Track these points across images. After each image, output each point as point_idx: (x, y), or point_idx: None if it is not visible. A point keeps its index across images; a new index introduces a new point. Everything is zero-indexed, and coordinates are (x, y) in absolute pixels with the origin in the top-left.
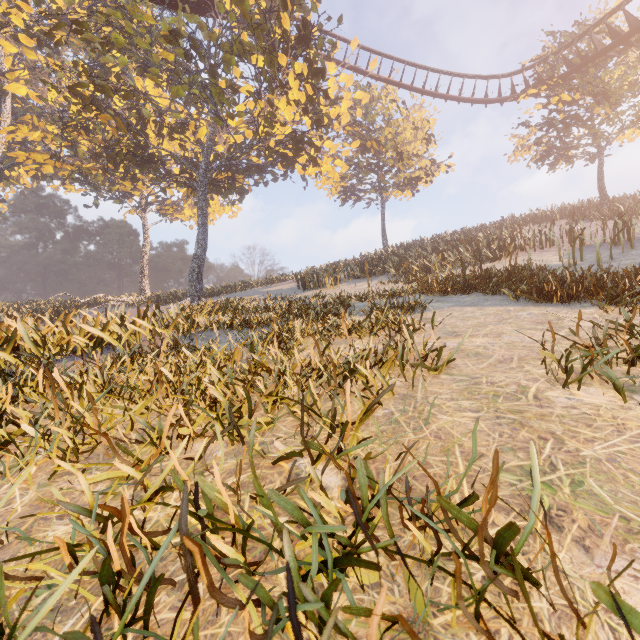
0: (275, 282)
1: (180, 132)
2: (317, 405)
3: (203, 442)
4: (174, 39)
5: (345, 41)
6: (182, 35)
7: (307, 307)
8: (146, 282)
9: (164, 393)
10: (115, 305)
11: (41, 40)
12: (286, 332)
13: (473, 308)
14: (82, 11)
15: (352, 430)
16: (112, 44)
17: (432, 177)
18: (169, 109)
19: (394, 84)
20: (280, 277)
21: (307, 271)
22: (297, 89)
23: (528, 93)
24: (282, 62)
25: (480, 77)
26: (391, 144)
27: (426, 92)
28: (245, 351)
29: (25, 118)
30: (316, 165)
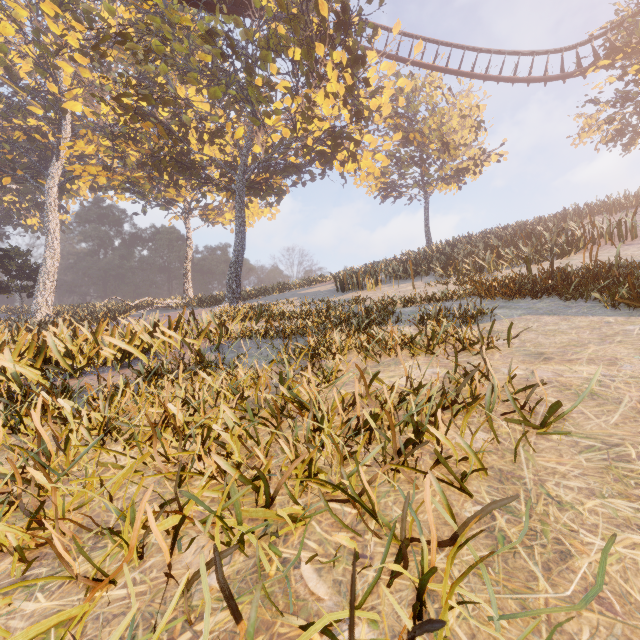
0: (313, 283)
1: (219, 136)
2: (369, 496)
3: (181, 583)
4: (210, 38)
5: (386, 29)
6: (219, 35)
7: (347, 314)
8: (189, 285)
9: (168, 439)
10: (161, 308)
11: (94, 58)
12: (323, 347)
13: (554, 318)
14: (131, 29)
15: (429, 551)
16: (152, 51)
17: (481, 167)
18: (208, 113)
19: (439, 70)
20: (318, 278)
21: (346, 272)
22: (335, 80)
23: (598, 65)
24: (320, 53)
25: (539, 53)
26: (436, 134)
27: (475, 75)
28: (276, 370)
29: (81, 133)
30: (355, 161)
